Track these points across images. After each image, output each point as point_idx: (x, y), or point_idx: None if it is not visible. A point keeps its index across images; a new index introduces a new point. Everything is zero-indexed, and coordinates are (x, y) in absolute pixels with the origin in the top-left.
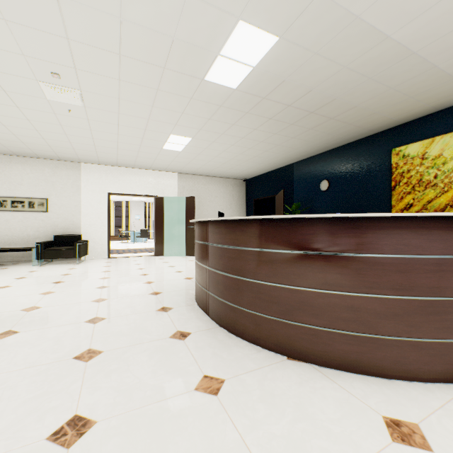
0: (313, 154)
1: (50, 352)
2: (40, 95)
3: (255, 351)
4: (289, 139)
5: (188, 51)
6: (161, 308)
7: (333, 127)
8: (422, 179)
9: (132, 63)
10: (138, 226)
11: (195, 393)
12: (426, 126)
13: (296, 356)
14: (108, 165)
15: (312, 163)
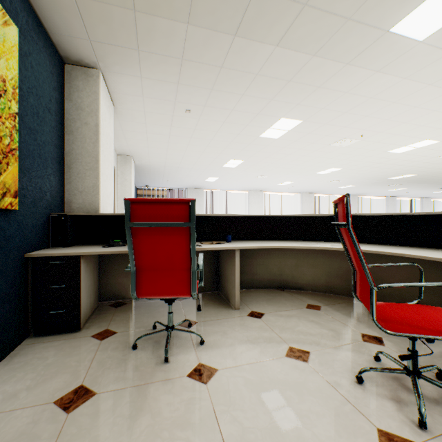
0: None
1: None
2: None
3: None
4: None
5: None
6: None
7: None
8: None
9: None
10: None
11: None
12: None
13: None
14: None
15: None
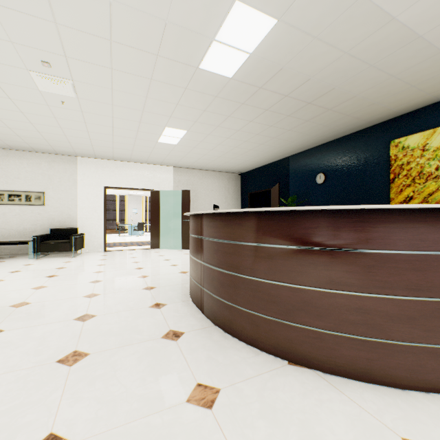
0: (309, 147)
1: (33, 355)
2: (32, 85)
3: (253, 354)
4: (285, 132)
5: (182, 36)
6: (154, 304)
7: (330, 118)
8: (422, 171)
9: (124, 50)
10: (135, 220)
11: (186, 406)
12: (427, 116)
13: (297, 361)
14: (104, 159)
15: (308, 156)
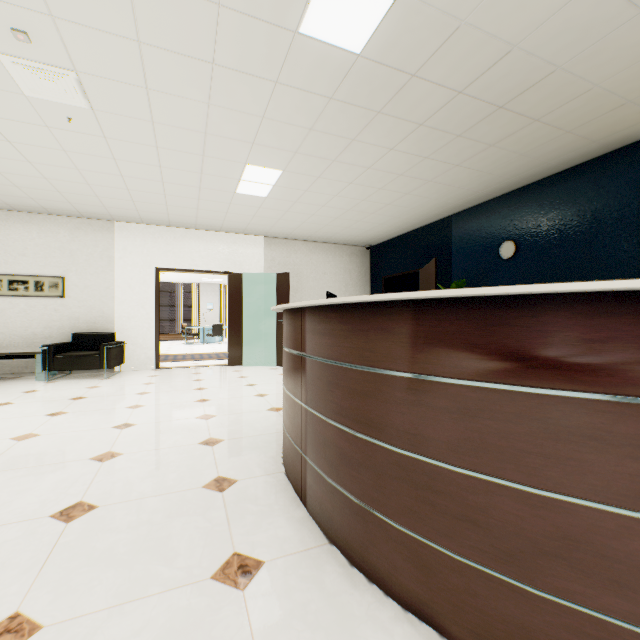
0: (486, 198)
1: None
2: (10, 86)
3: None
4: (450, 169)
5: None
6: (212, 480)
7: (534, 139)
8: None
9: None
10: (211, 320)
11: None
12: None
13: None
14: (156, 224)
15: (484, 214)
